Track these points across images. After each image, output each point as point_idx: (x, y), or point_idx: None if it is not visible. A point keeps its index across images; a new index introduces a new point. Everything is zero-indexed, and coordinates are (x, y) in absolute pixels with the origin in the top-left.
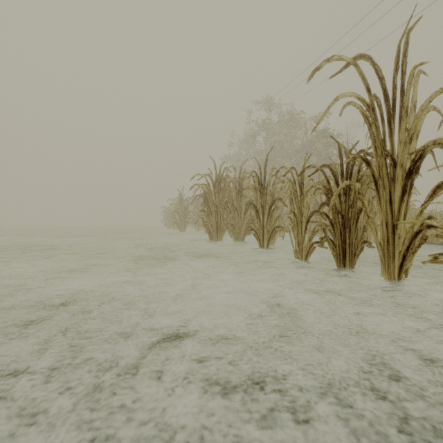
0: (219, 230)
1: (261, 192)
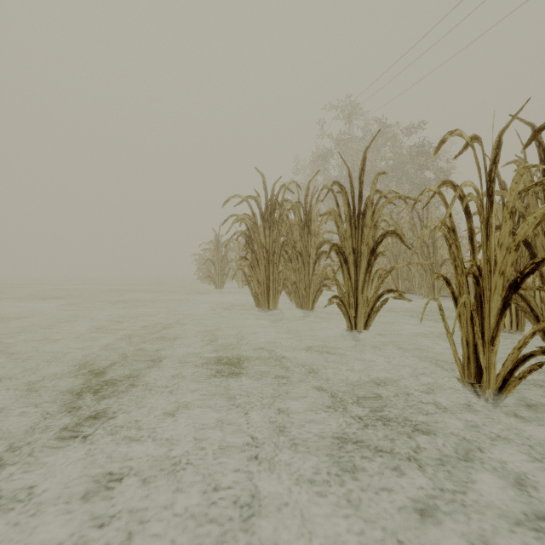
0: (271, 292)
1: (352, 222)
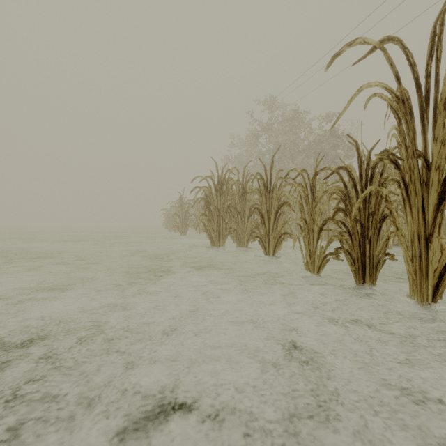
0: (221, 236)
1: (266, 196)
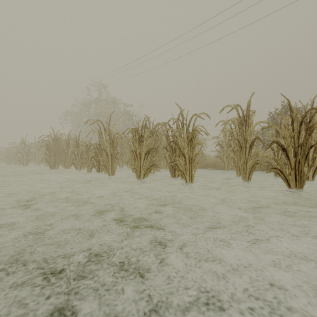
0: (56, 164)
1: (77, 148)
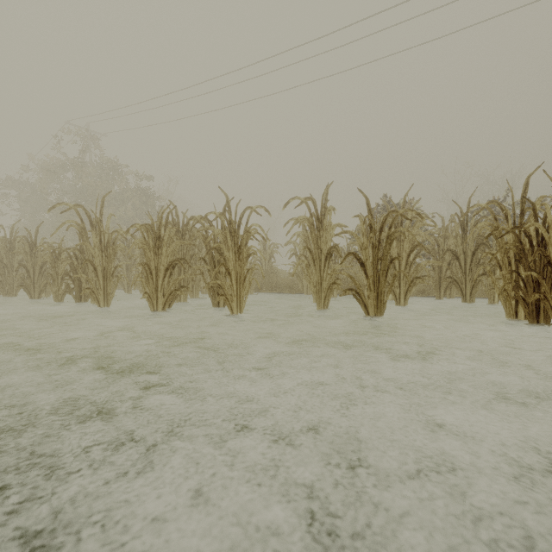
0: None
1: (32, 255)
